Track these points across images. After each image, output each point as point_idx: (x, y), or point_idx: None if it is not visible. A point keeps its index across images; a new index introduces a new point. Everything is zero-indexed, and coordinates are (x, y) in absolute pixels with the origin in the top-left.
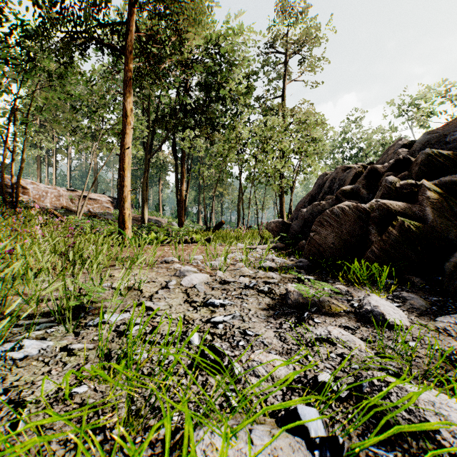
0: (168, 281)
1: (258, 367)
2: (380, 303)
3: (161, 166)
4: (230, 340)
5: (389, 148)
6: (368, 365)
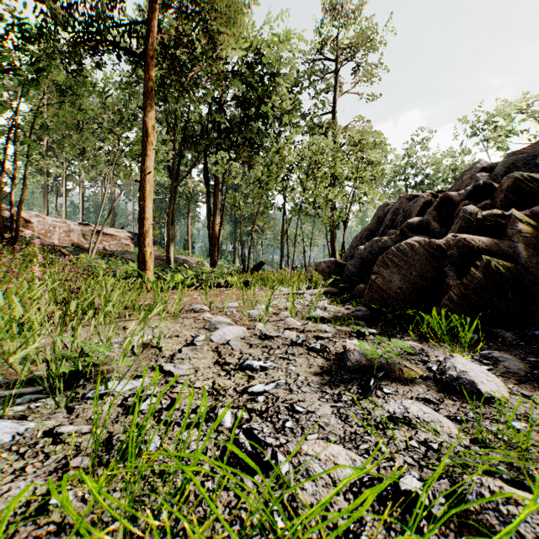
0: (195, 336)
1: (314, 464)
2: (468, 368)
3: (190, 195)
4: (273, 419)
5: (464, 172)
6: (464, 460)
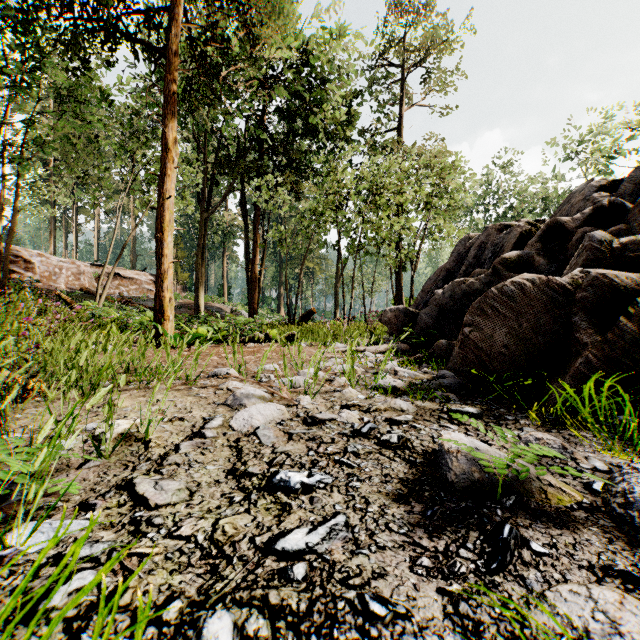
0: (209, 419)
1: None
2: None
3: (226, 231)
4: None
5: (571, 195)
6: None
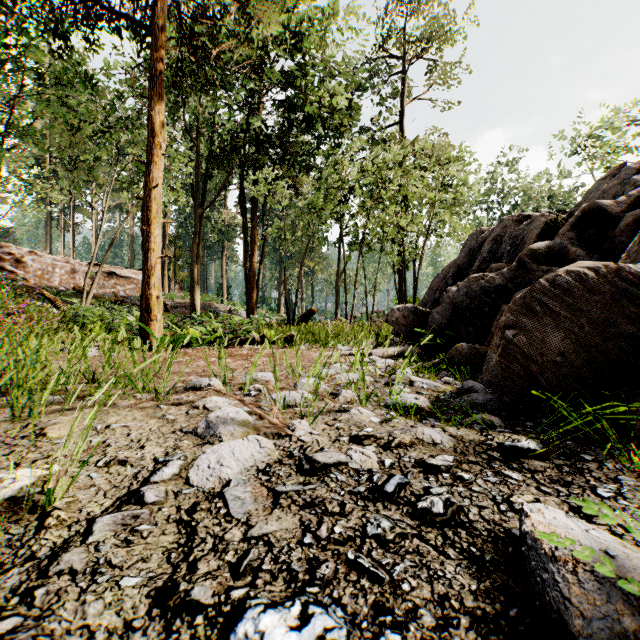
0: (162, 462)
1: None
2: None
3: (225, 229)
4: None
5: (598, 182)
6: None
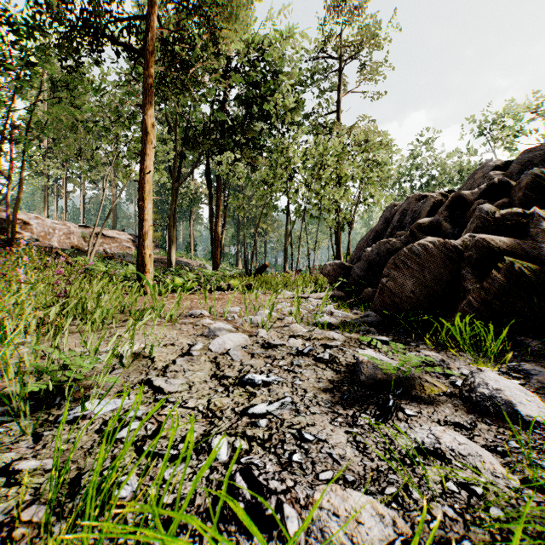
0: (193, 344)
1: (331, 523)
2: (502, 385)
3: (193, 197)
4: (278, 450)
5: (475, 171)
6: (518, 511)
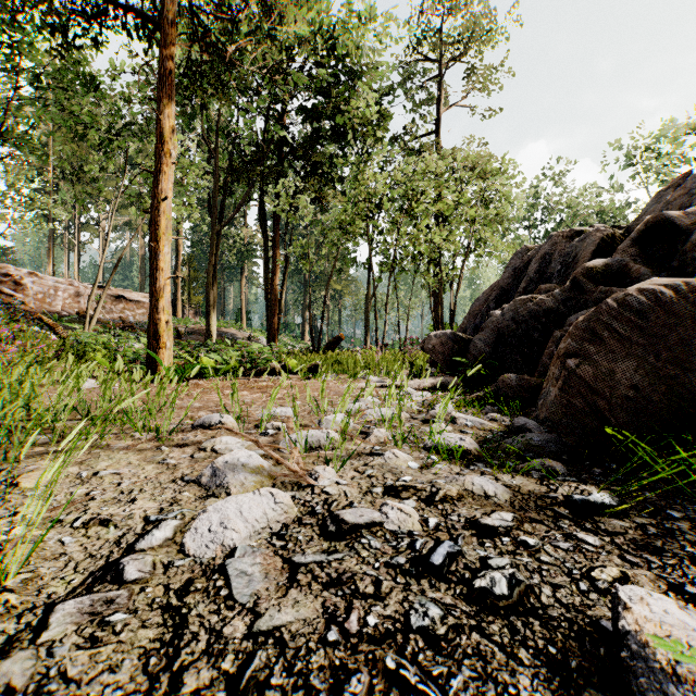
0: (153, 522)
1: None
2: None
3: (244, 249)
4: None
5: (659, 193)
6: None
